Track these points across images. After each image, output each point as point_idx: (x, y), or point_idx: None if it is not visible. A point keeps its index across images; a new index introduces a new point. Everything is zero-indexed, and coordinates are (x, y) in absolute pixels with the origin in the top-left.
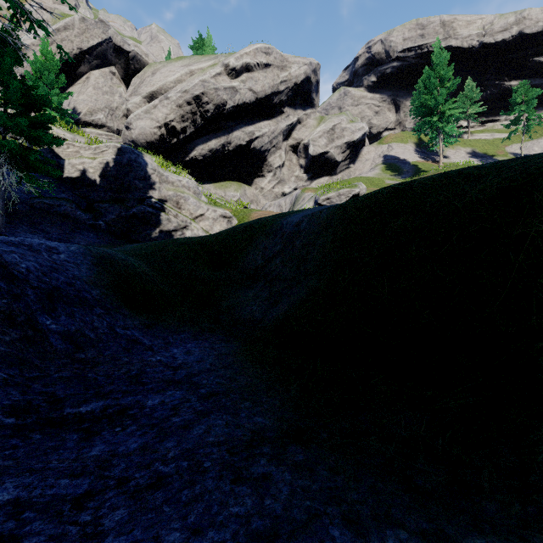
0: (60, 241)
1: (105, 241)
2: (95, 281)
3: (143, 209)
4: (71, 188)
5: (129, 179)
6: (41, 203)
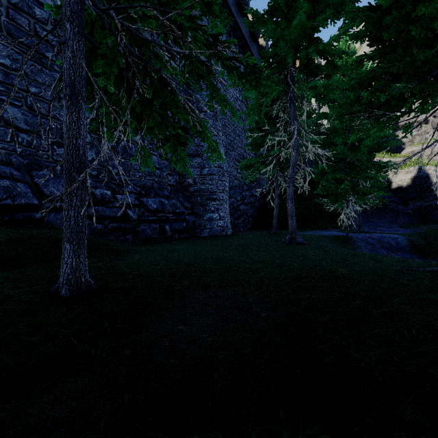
0: (391, 222)
1: (412, 221)
2: (407, 246)
3: (435, 202)
4: (394, 194)
5: (427, 185)
6: (382, 205)
